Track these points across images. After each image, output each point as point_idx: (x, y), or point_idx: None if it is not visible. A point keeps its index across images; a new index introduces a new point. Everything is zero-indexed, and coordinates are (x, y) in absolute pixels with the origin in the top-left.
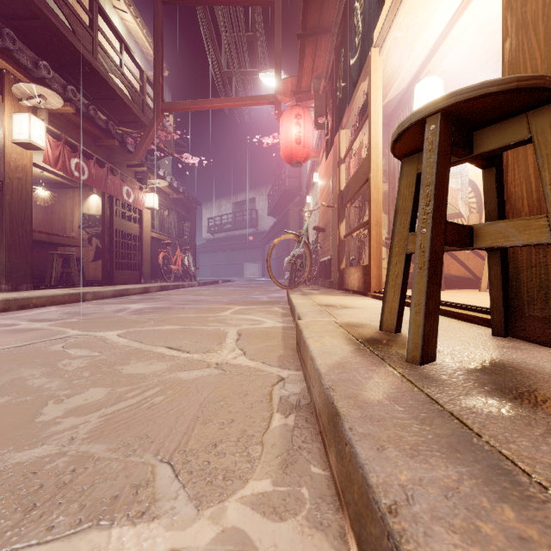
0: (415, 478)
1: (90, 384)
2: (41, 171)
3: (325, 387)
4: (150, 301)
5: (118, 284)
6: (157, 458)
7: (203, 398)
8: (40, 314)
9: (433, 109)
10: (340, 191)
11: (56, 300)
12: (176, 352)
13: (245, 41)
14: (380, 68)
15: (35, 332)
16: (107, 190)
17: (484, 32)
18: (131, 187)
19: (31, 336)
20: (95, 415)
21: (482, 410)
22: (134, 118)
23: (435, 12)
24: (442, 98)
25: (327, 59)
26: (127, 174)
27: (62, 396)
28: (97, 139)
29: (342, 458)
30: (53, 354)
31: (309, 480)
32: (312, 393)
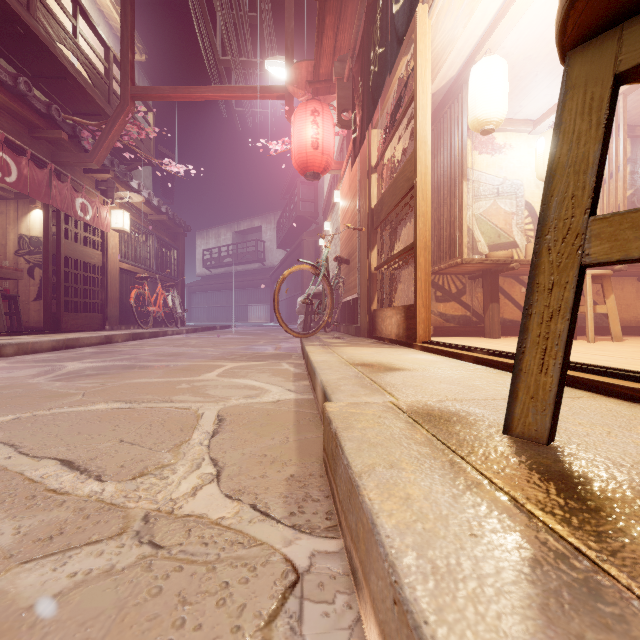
0: None
1: None
2: None
3: None
4: (104, 356)
5: (69, 331)
6: None
7: None
8: None
9: None
10: (370, 209)
11: None
12: (71, 477)
13: (247, 21)
14: (428, 35)
15: None
16: (49, 201)
17: None
18: (88, 199)
19: None
20: None
21: None
22: (96, 109)
23: None
24: None
25: (355, 30)
26: (84, 182)
27: None
28: (35, 128)
29: None
30: None
31: None
32: None
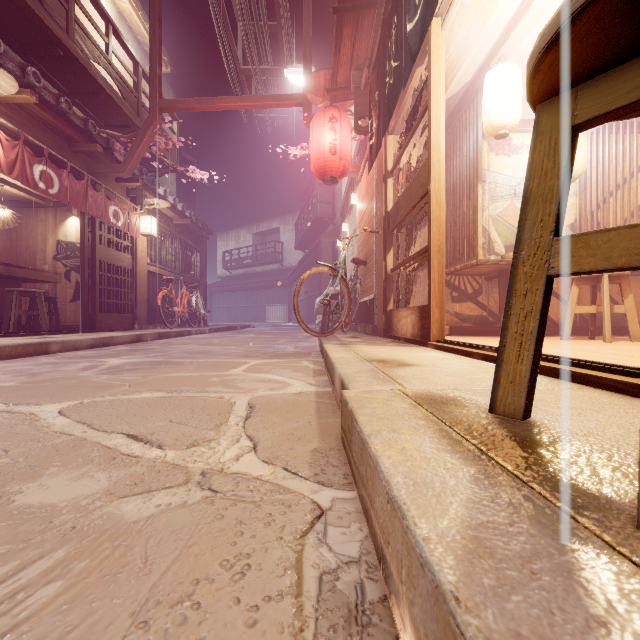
0: None
1: None
2: None
3: None
4: (138, 353)
5: (102, 331)
6: None
7: (149, 585)
8: None
9: None
10: (387, 212)
11: (3, 352)
12: (138, 446)
13: (267, 31)
14: (442, 47)
15: None
16: (86, 209)
17: None
18: (120, 207)
19: None
20: None
21: None
22: (126, 121)
23: None
24: None
25: (371, 41)
26: (116, 191)
27: None
28: (73, 142)
29: None
30: None
31: None
32: (398, 592)
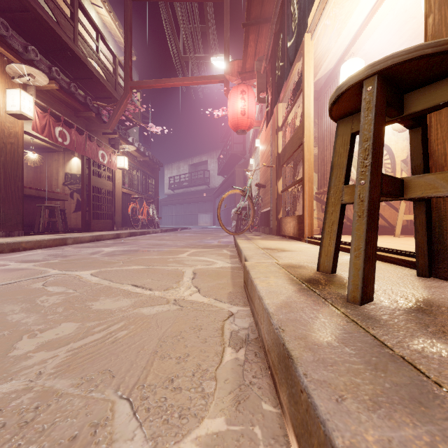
0: (383, 439)
1: (63, 319)
2: (31, 138)
3: (274, 327)
4: (120, 245)
5: (95, 231)
6: (117, 394)
7: (162, 332)
8: (27, 256)
9: (370, 72)
10: (278, 154)
11: (42, 244)
12: (139, 289)
13: (199, 31)
14: (312, 50)
15: (21, 272)
16: (85, 153)
17: (399, 20)
18: (105, 151)
19: (17, 275)
20: (64, 349)
21: (432, 353)
22: (108, 94)
23: (358, 3)
24: (379, 61)
25: (267, 44)
26: (102, 140)
27: (36, 331)
28: (77, 111)
29: (296, 403)
30: (34, 291)
31: (261, 419)
32: (260, 329)
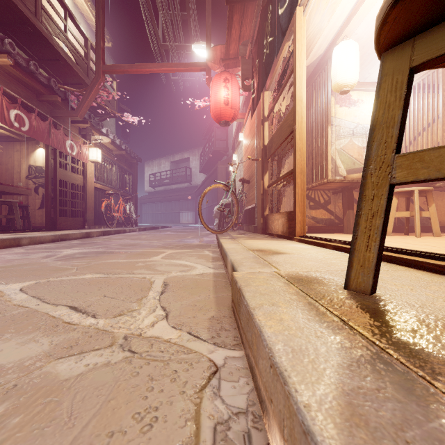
0: None
1: None
2: None
3: None
4: (86, 246)
5: (61, 229)
6: None
7: (71, 438)
8: None
9: None
10: (264, 146)
11: None
12: (77, 316)
13: (180, 18)
14: (303, 28)
15: None
16: (49, 142)
17: None
18: (74, 141)
19: None
20: None
21: None
22: (79, 80)
23: None
24: None
25: (253, 24)
26: (71, 129)
27: None
28: (40, 94)
29: None
30: None
31: None
32: None
